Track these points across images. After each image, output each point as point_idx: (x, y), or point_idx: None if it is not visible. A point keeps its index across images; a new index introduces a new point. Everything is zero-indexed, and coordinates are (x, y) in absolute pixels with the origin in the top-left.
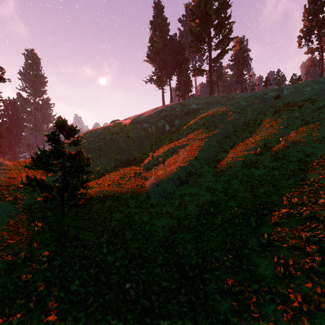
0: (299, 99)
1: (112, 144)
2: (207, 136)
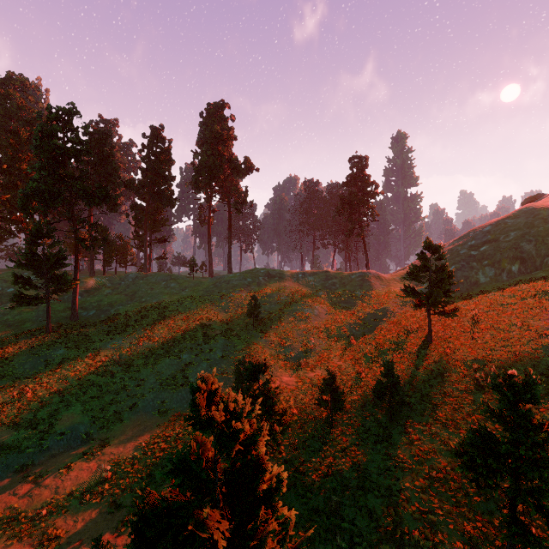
0: None
1: (505, 248)
2: None
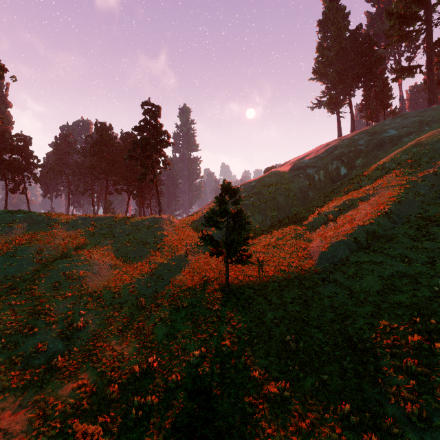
0: None
1: (267, 199)
2: (411, 180)
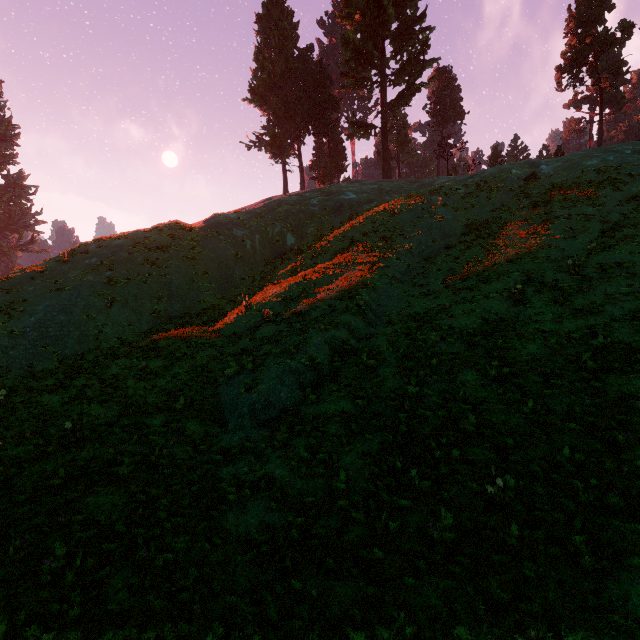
0: (580, 180)
1: (146, 275)
2: (383, 257)
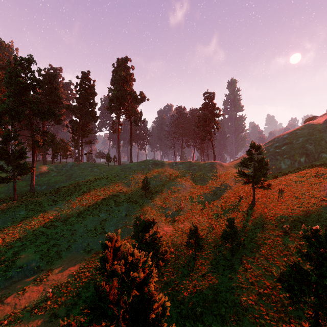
0: None
1: (297, 148)
2: None
